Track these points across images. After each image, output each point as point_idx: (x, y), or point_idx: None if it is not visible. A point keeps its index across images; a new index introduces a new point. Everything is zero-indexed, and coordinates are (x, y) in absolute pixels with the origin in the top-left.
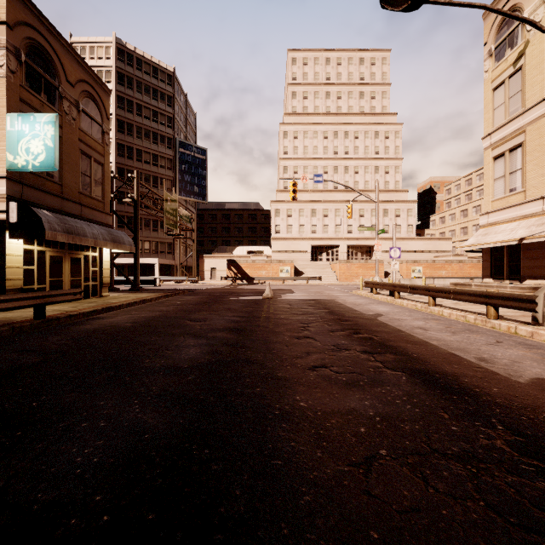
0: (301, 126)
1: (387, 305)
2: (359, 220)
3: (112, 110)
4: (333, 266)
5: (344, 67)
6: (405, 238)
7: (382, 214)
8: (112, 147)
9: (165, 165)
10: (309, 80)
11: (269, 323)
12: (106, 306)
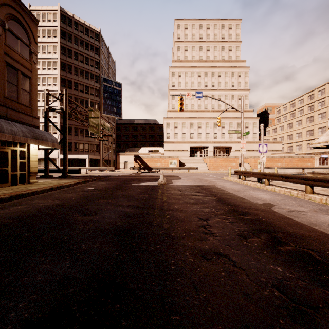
0: (183, 68)
1: (263, 191)
2: (221, 130)
3: (57, 55)
4: (205, 160)
5: (211, 30)
6: (252, 141)
7: (237, 126)
8: (57, 80)
9: (94, 93)
10: (188, 39)
11: (163, 218)
12: (16, 194)
